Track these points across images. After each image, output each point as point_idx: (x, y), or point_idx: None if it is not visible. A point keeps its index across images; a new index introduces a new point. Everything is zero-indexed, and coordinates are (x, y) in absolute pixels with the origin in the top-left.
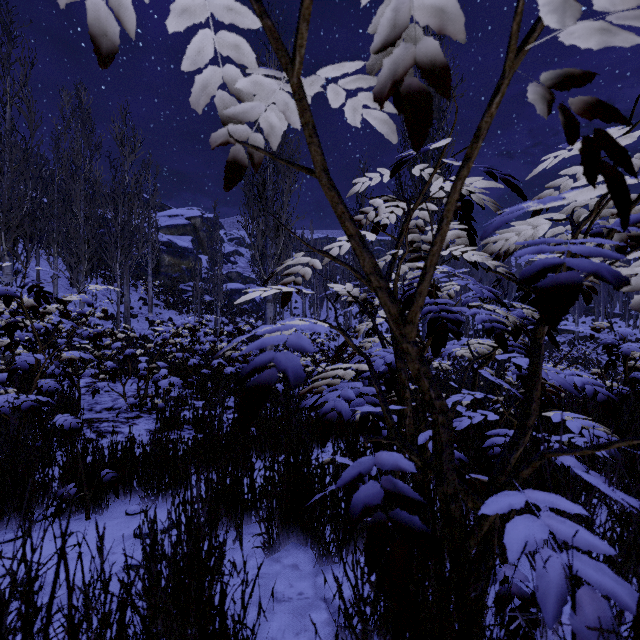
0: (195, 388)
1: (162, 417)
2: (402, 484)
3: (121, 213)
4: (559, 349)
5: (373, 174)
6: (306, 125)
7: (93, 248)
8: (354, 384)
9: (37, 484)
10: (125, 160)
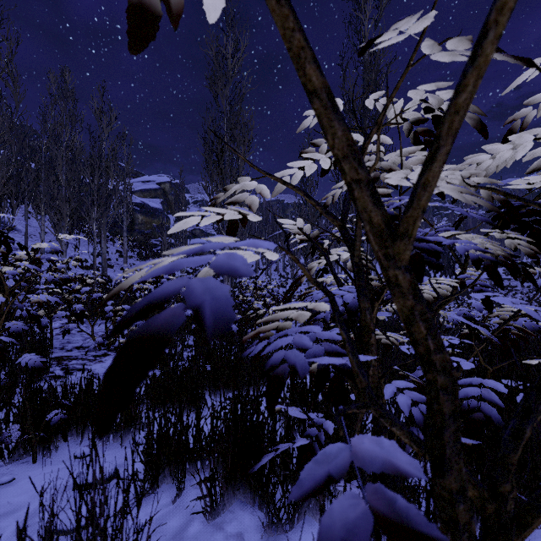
0: None
1: None
2: (404, 504)
3: (97, 176)
4: (538, 287)
5: None
6: None
7: (73, 206)
8: (310, 328)
9: None
10: (103, 131)
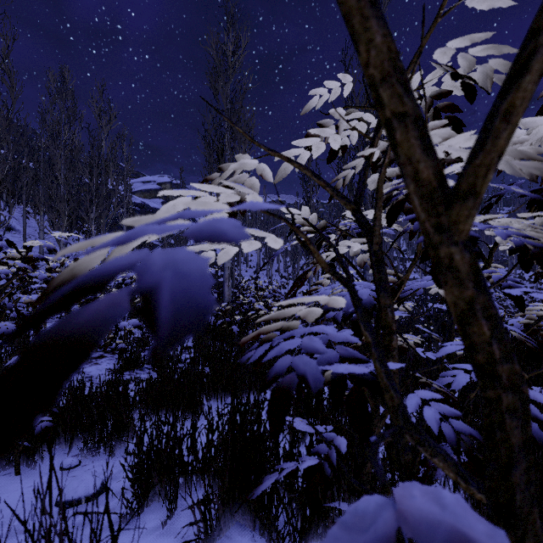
0: None
1: (123, 357)
2: None
3: (96, 174)
4: None
5: (332, 84)
6: None
7: (72, 206)
8: (322, 329)
9: None
10: (102, 130)
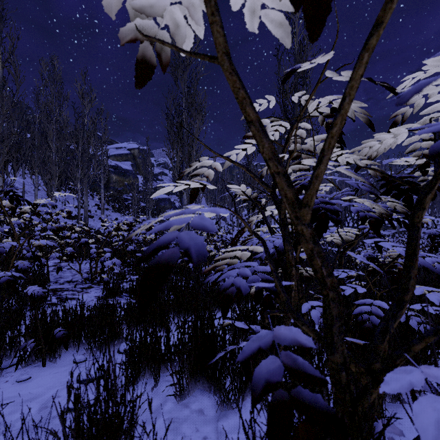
0: (132, 267)
1: (107, 287)
2: (302, 360)
3: (81, 144)
4: None
5: (262, 101)
6: (208, 1)
7: (62, 169)
8: (250, 263)
9: (4, 340)
10: (85, 108)
